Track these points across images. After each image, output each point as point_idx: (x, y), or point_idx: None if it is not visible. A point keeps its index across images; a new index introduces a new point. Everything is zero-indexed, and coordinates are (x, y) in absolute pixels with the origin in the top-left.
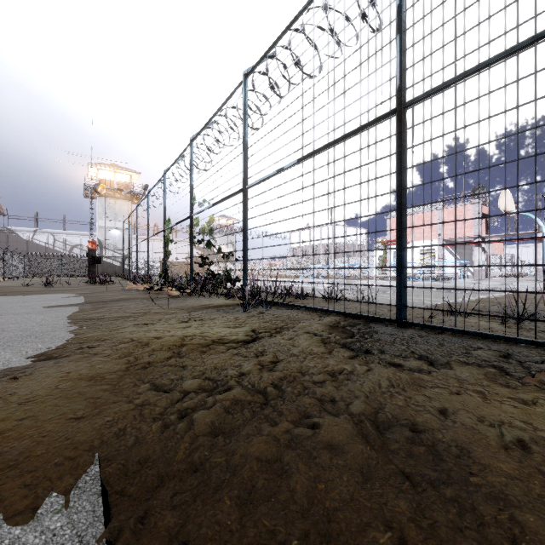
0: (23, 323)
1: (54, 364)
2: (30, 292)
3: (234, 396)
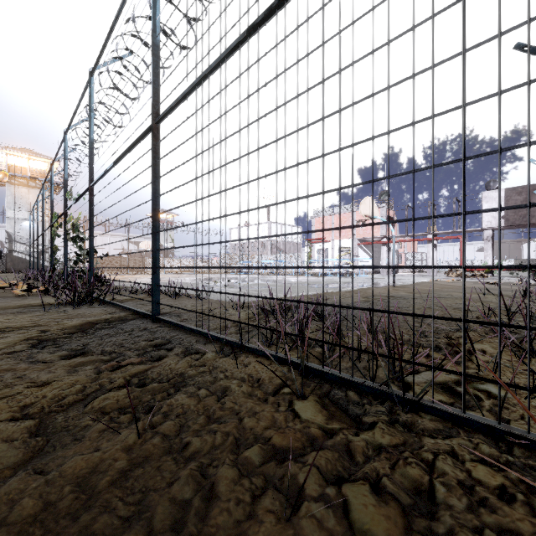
0: None
1: None
2: None
3: None
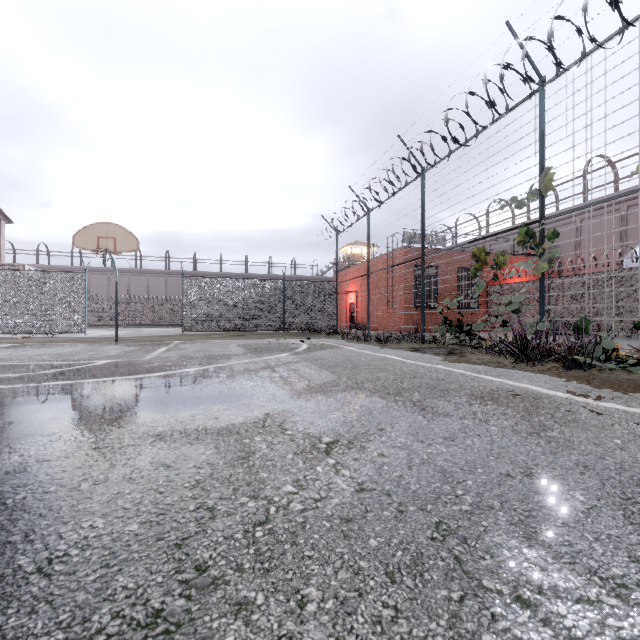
0: None
1: None
2: None
3: None
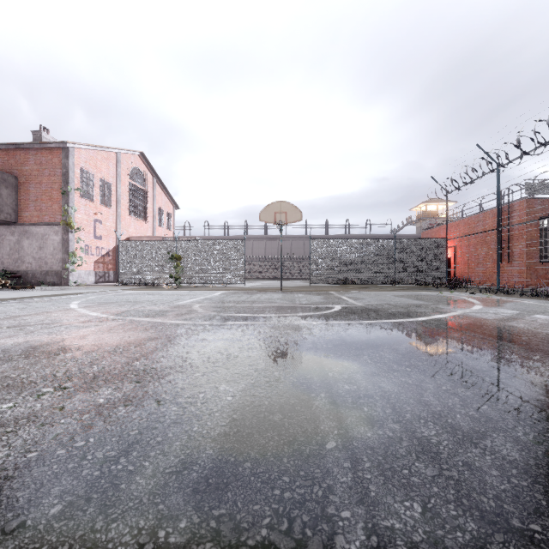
0: None
1: None
2: None
3: None
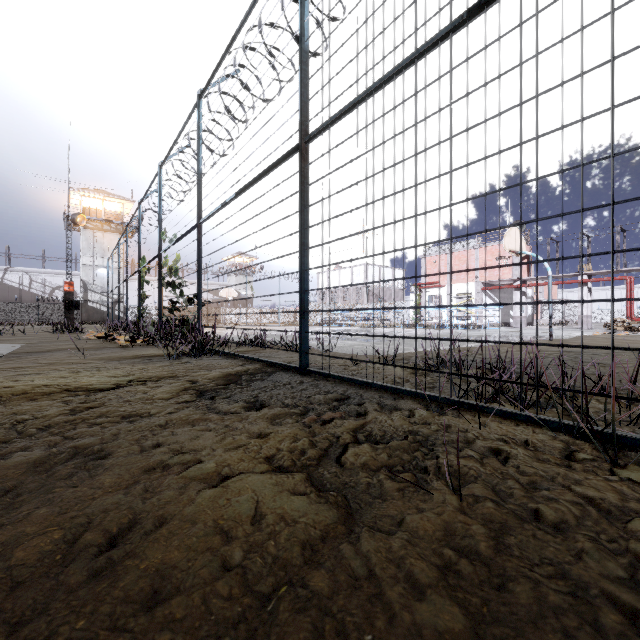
0: None
1: None
2: None
3: None
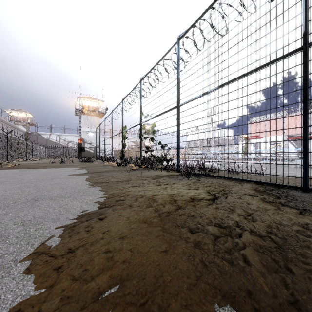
0: (68, 184)
1: (113, 211)
2: (56, 166)
3: (252, 240)
